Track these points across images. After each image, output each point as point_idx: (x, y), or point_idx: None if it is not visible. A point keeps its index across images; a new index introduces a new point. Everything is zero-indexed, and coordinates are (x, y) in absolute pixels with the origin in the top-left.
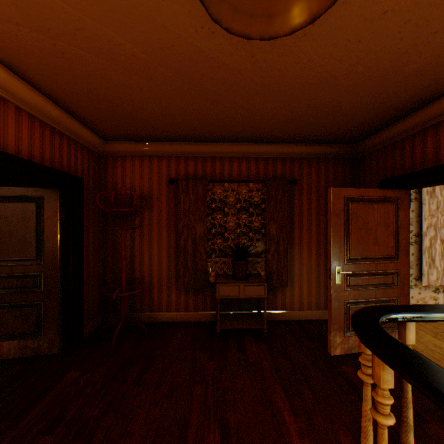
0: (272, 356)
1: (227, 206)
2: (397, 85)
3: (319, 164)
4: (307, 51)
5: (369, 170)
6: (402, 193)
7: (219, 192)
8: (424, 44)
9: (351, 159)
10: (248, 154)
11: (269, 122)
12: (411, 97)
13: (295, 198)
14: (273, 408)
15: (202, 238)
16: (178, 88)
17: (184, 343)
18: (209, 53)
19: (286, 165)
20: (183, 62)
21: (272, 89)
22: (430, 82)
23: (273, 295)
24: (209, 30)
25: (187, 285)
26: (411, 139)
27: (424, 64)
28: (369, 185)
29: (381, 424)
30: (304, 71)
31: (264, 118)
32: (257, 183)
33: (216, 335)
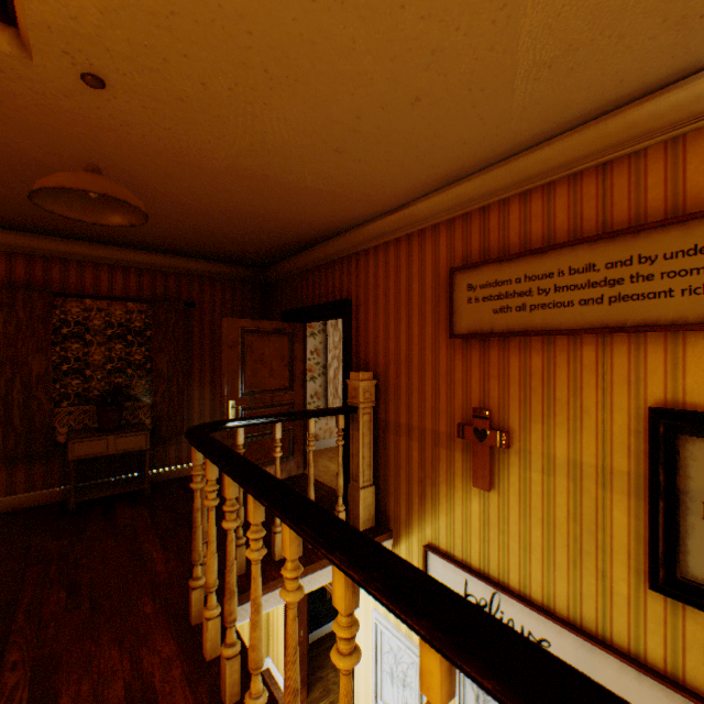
0: (153, 514)
1: (91, 331)
2: (273, 233)
3: (226, 286)
4: (174, 193)
5: (277, 299)
6: (298, 326)
7: (77, 311)
8: (275, 214)
9: (262, 284)
10: (127, 262)
11: (151, 233)
12: (291, 242)
13: (195, 324)
14: (143, 553)
15: (44, 378)
16: (1, 178)
17: (8, 535)
18: (53, 165)
19: (183, 283)
20: (11, 161)
21: (146, 208)
22: (298, 236)
23: (166, 448)
24: (51, 152)
25: (14, 453)
26: (302, 276)
27: (284, 225)
28: (277, 315)
29: (196, 489)
30: (177, 204)
31: (143, 228)
32: (142, 302)
33: (71, 513)
